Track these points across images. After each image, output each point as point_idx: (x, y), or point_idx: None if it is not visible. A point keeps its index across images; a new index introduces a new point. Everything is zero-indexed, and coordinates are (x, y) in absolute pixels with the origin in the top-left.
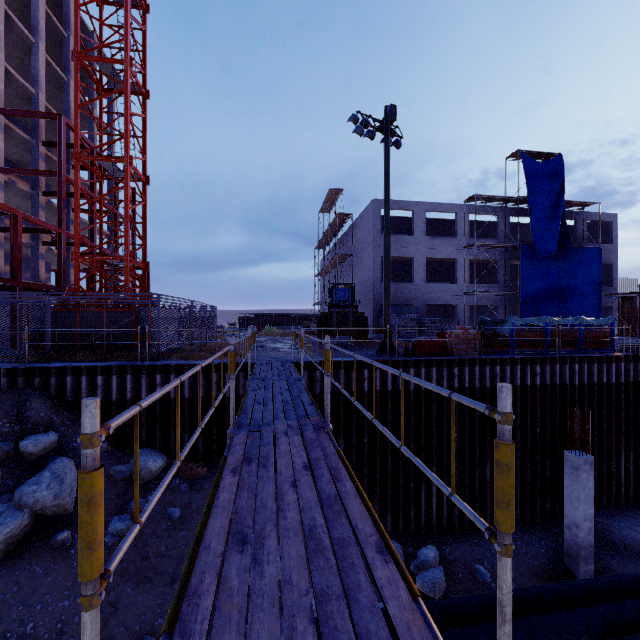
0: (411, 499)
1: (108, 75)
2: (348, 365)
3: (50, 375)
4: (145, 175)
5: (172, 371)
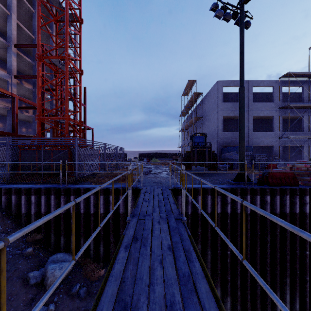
0: (267, 303)
1: (56, 6)
2: (214, 191)
3: (2, 194)
4: (80, 69)
5: (81, 193)
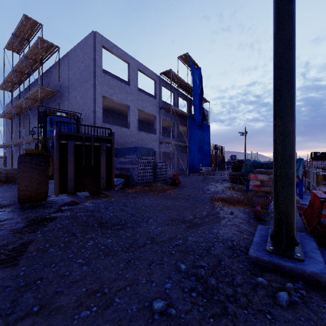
0: None
1: None
2: None
3: None
4: None
5: None
